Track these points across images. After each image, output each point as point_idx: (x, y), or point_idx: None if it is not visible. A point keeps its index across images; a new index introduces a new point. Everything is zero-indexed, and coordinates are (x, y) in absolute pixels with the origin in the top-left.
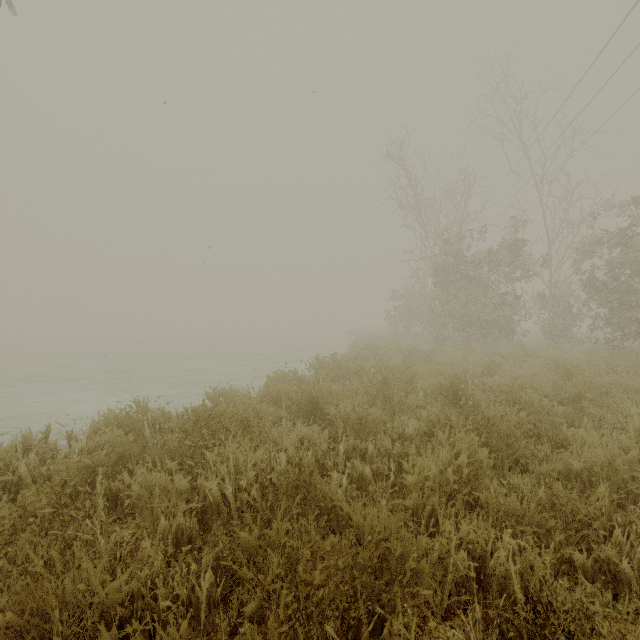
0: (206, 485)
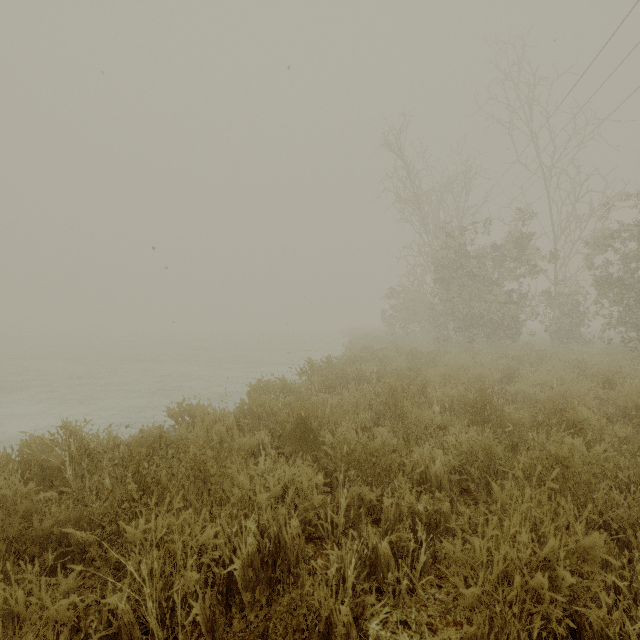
0: (109, 602)
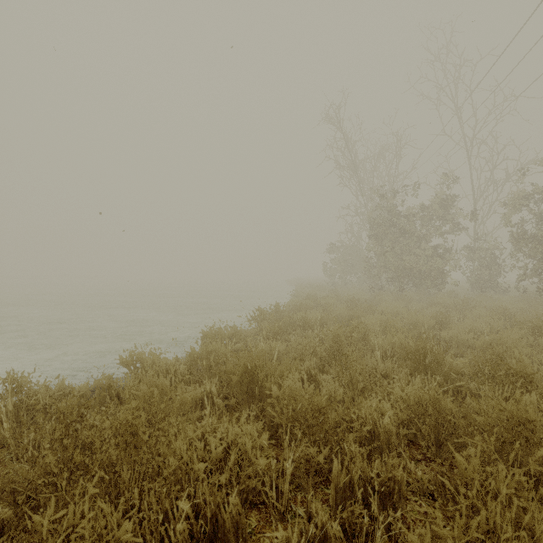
0: None
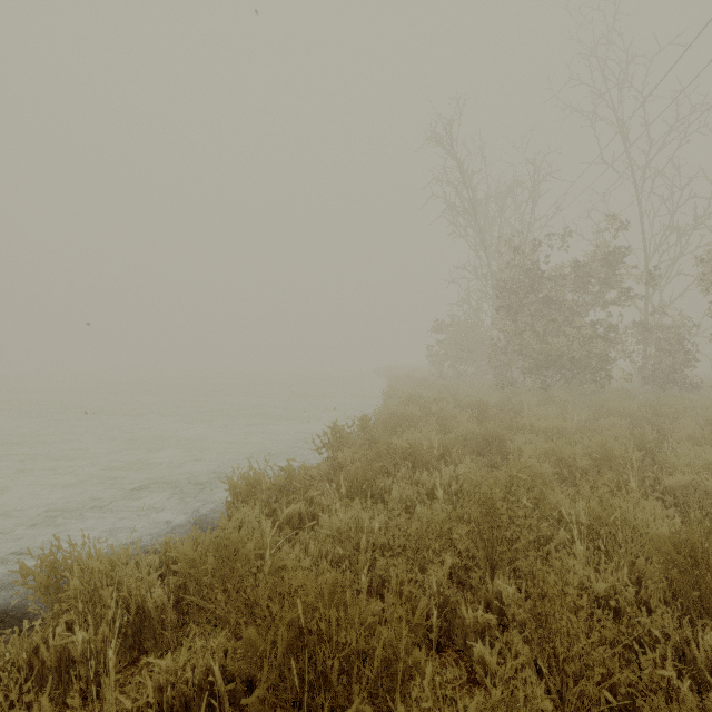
0: None
